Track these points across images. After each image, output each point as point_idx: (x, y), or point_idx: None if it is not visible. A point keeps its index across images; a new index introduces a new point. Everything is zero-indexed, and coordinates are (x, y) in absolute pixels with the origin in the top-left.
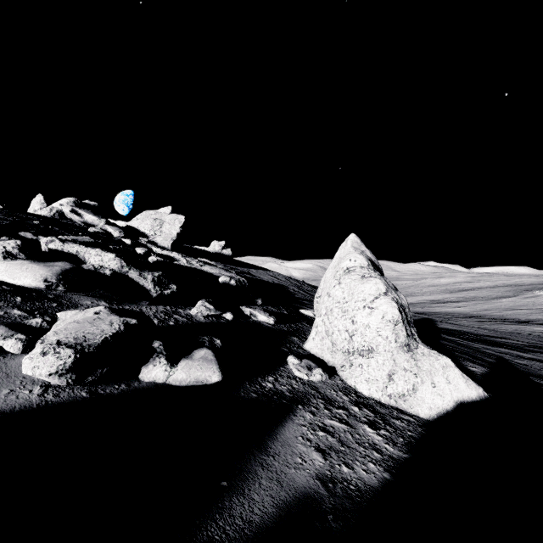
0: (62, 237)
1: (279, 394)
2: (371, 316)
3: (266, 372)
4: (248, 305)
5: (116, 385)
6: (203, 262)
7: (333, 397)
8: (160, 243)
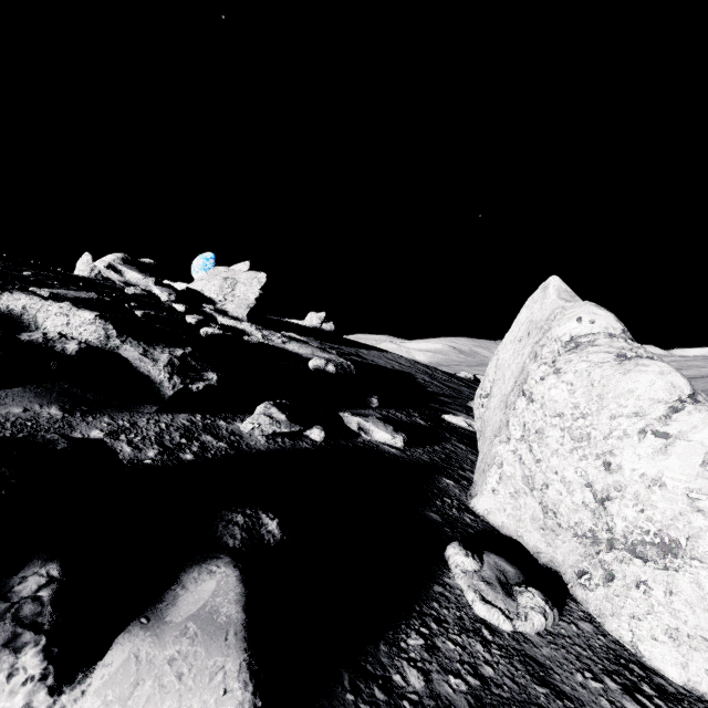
0: (35, 290)
1: None
2: (666, 458)
3: (400, 613)
4: (354, 407)
5: None
6: (287, 337)
7: None
8: (232, 311)
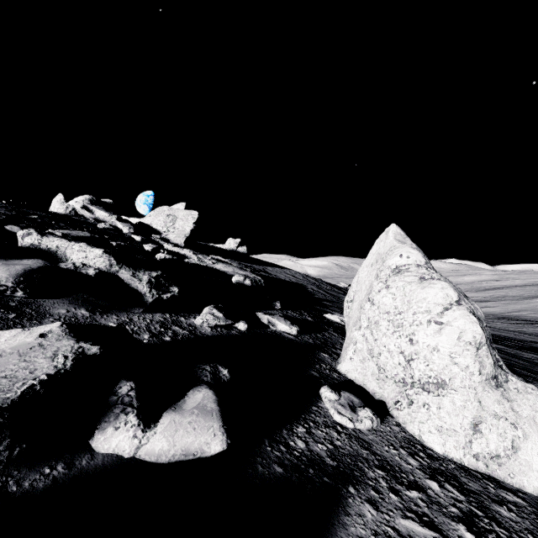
0: (51, 231)
1: (316, 462)
2: (440, 335)
3: (294, 418)
4: (265, 309)
5: (47, 467)
6: (215, 260)
7: (395, 462)
8: (173, 239)
